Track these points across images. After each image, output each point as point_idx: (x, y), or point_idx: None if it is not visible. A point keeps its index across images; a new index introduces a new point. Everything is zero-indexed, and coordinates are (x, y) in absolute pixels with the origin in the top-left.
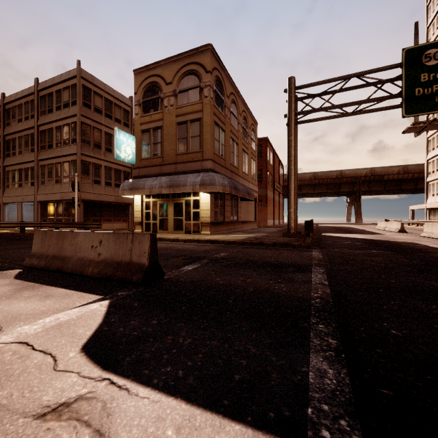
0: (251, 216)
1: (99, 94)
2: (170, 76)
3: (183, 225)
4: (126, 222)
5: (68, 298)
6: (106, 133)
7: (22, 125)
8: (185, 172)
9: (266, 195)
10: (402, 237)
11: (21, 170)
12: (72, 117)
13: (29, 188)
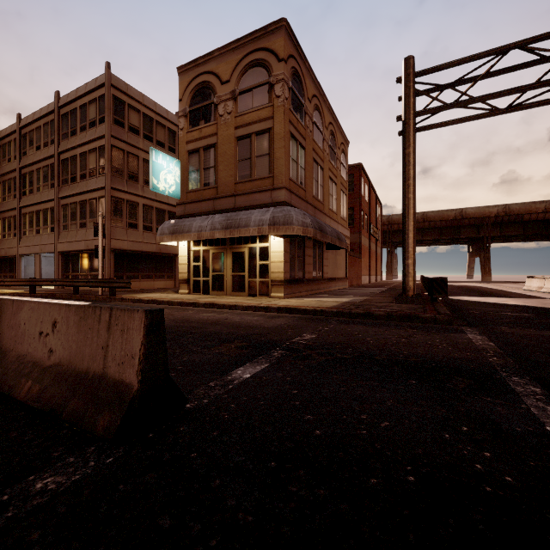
0: (340, 271)
1: (135, 108)
2: (226, 72)
3: (245, 284)
4: (171, 279)
5: None
6: (145, 161)
7: (40, 154)
8: (248, 208)
9: (360, 242)
10: None
11: (39, 212)
12: (99, 139)
13: (48, 235)
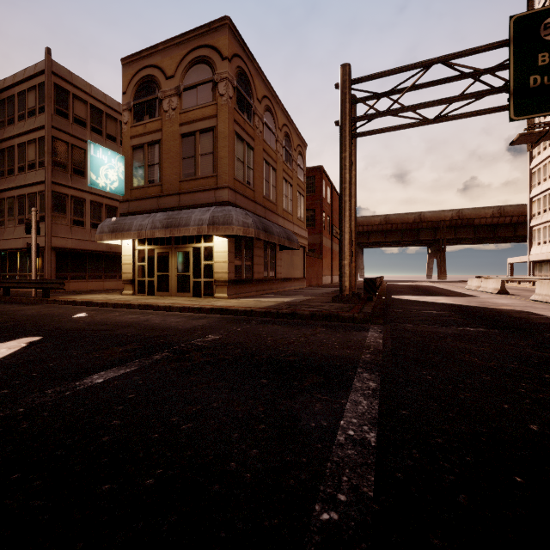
0: (298, 271)
1: (82, 98)
2: (171, 67)
3: (190, 284)
4: None
5: None
6: None
7: None
8: (193, 207)
9: (321, 243)
10: (506, 301)
11: None
12: (39, 129)
13: None
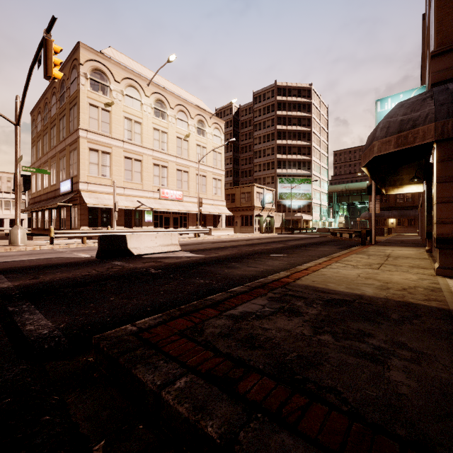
0: None
1: None
2: None
3: None
4: None
5: None
6: None
7: None
8: None
9: None
10: None
11: None
12: None
13: None
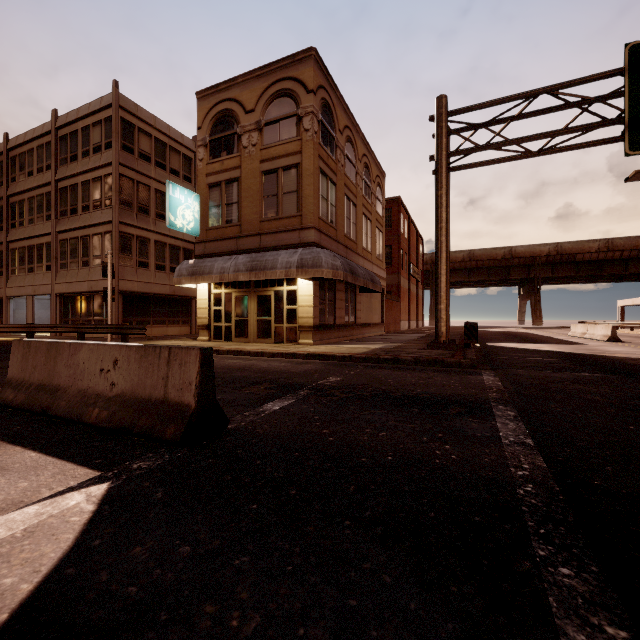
0: (376, 316)
1: (146, 132)
2: (251, 101)
3: (271, 330)
4: (187, 325)
5: (32, 475)
6: (157, 191)
7: (33, 180)
8: (275, 248)
9: (398, 284)
10: (618, 349)
11: (32, 248)
12: (105, 167)
13: (43, 274)
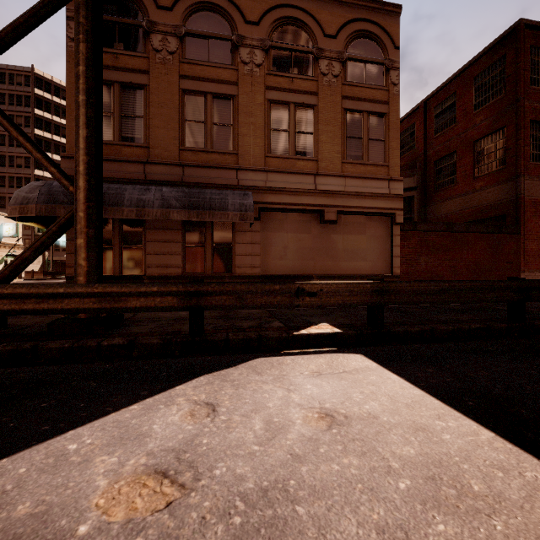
0: (358, 263)
1: None
2: None
3: None
4: None
5: None
6: None
7: None
8: None
9: (516, 198)
10: None
11: None
12: None
13: None
